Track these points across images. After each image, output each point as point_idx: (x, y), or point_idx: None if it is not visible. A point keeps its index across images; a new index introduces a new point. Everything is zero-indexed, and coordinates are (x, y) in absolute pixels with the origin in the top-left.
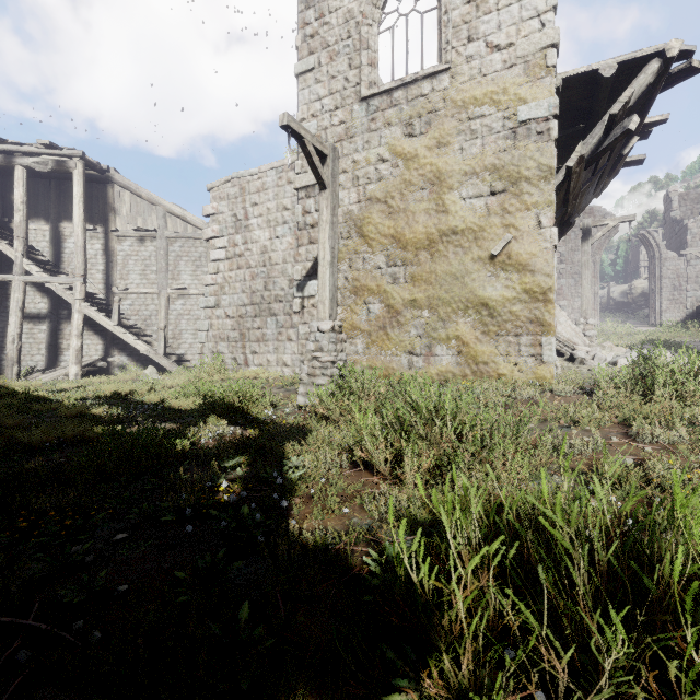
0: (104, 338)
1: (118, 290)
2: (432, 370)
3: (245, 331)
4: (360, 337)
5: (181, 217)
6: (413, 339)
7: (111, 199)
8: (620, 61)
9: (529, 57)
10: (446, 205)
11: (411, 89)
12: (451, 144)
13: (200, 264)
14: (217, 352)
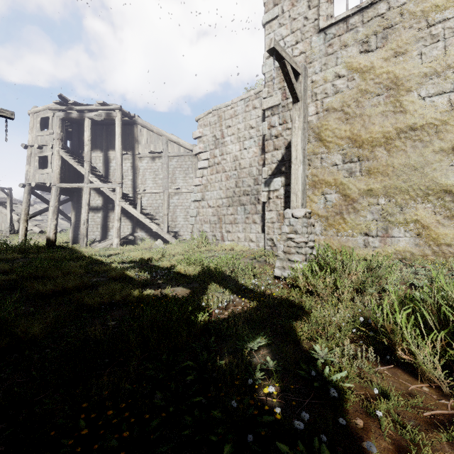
0: (132, 221)
1: (140, 191)
2: (389, 249)
3: (221, 217)
4: (318, 221)
5: (176, 142)
6: (369, 223)
7: (135, 134)
8: None
9: None
10: (404, 105)
11: (367, 12)
12: (409, 52)
13: (188, 172)
14: (202, 231)
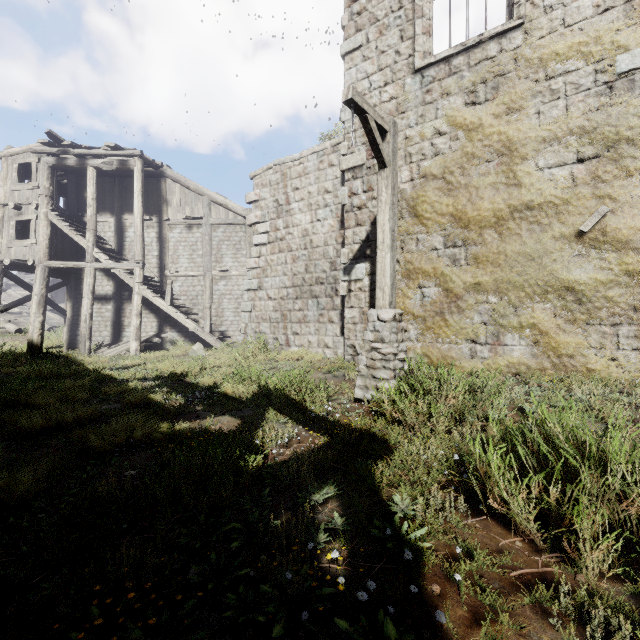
0: (158, 316)
1: (170, 273)
2: (500, 361)
3: (286, 313)
4: (413, 322)
5: (223, 204)
6: (477, 326)
7: (163, 192)
8: None
9: None
10: (519, 177)
11: (474, 53)
12: (524, 109)
13: (240, 247)
14: (259, 332)
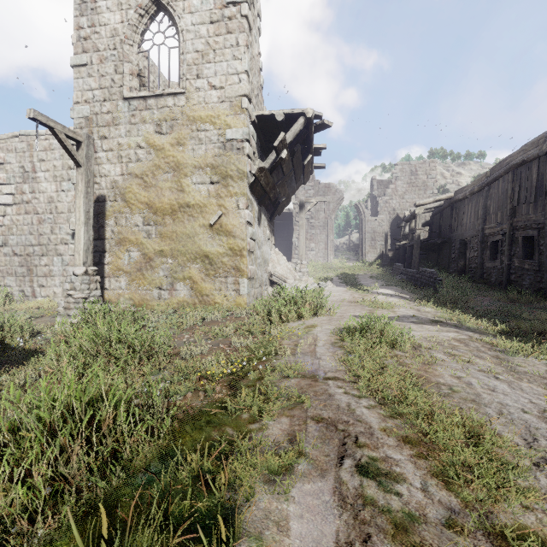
0: None
1: None
2: (174, 300)
3: (33, 268)
4: (123, 276)
5: None
6: (162, 278)
7: None
8: (286, 113)
9: (233, 99)
10: (183, 186)
11: (160, 100)
12: (186, 145)
13: None
14: (4, 285)
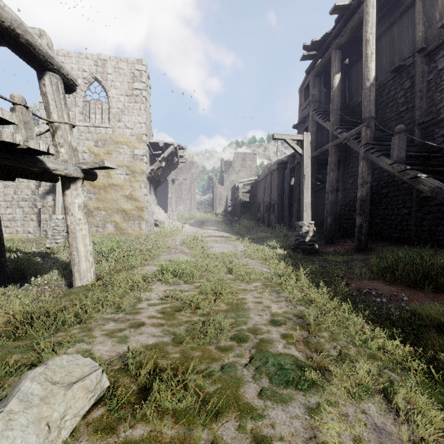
0: None
1: None
2: (106, 232)
3: None
4: None
5: None
6: (98, 221)
7: None
8: (164, 143)
9: (138, 135)
10: (111, 175)
11: (97, 129)
12: (112, 154)
13: None
14: None
